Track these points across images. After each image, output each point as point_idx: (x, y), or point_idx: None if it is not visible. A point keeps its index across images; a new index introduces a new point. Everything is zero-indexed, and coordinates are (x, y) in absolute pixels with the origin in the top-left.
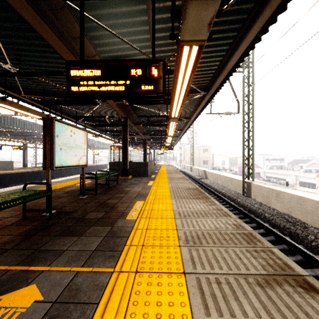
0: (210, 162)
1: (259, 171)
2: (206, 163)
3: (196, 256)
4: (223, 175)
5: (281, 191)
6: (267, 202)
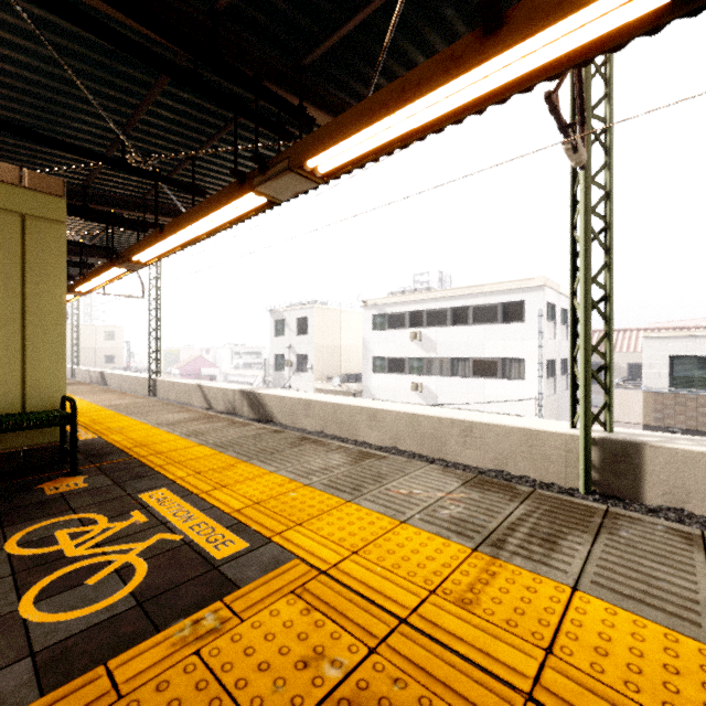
0: (121, 358)
1: (215, 373)
2: (111, 360)
3: (75, 393)
4: (130, 376)
5: (175, 382)
6: (167, 396)
